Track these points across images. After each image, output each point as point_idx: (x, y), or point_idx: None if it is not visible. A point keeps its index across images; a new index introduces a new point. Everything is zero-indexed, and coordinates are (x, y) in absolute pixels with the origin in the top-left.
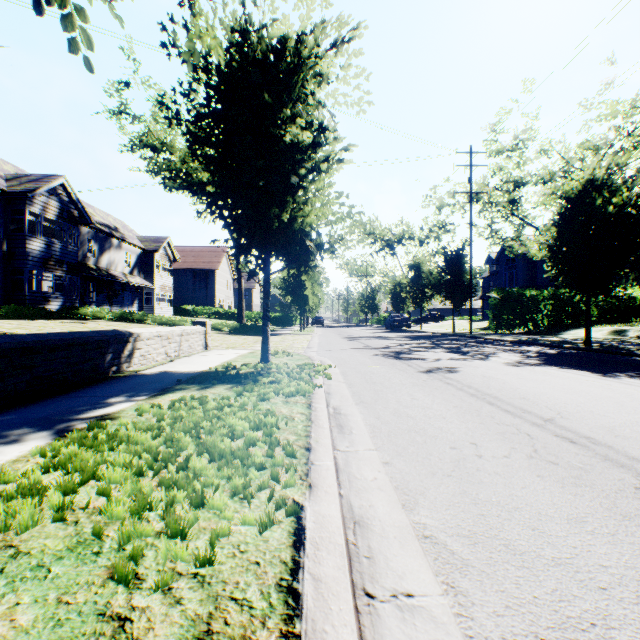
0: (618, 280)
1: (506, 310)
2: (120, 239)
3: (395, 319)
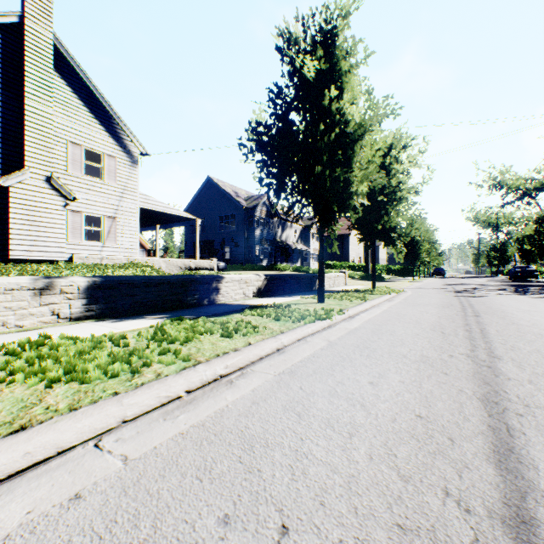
0: None
1: None
2: (291, 222)
3: (517, 270)
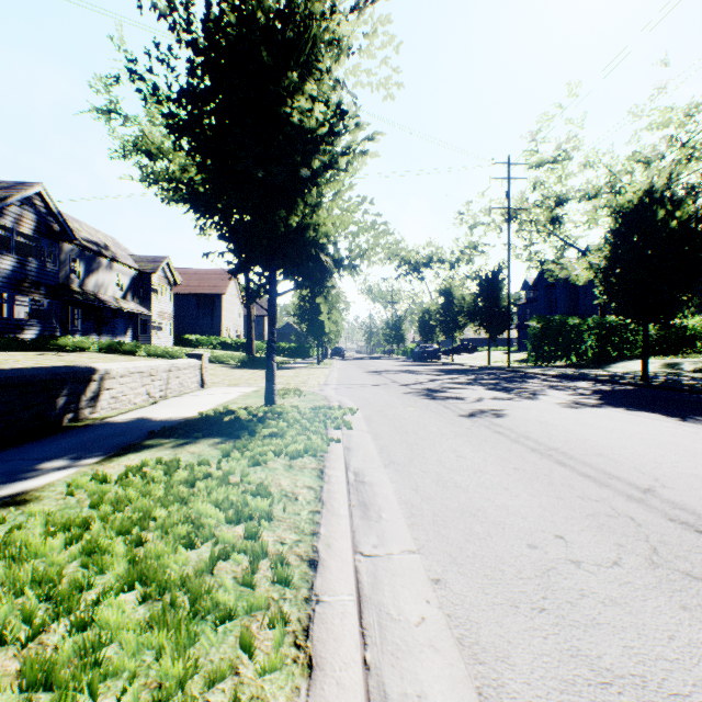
0: (678, 306)
1: (547, 340)
2: (110, 258)
3: (424, 350)
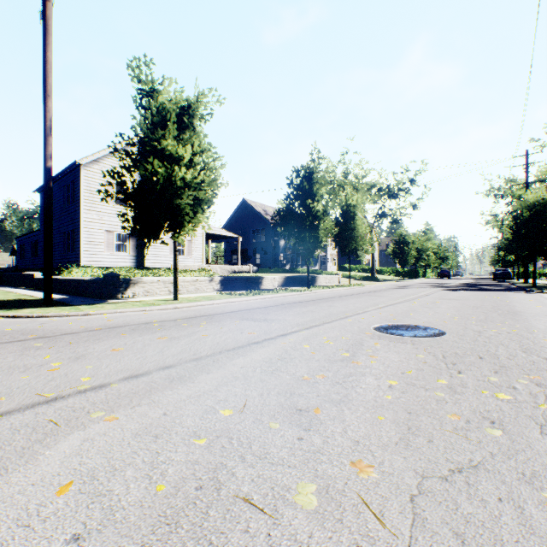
0: None
1: None
2: None
3: (494, 273)
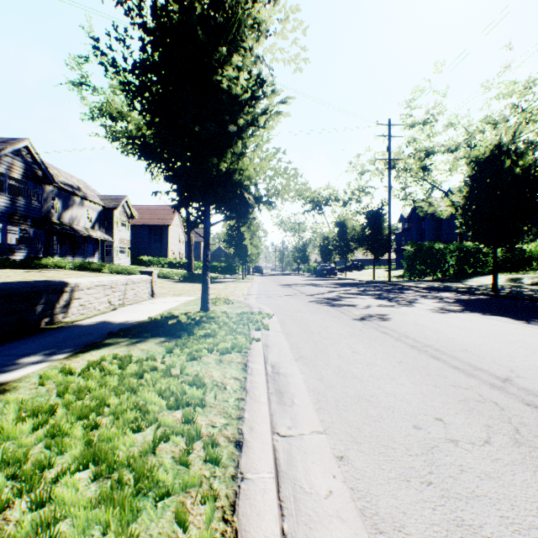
0: (520, 234)
1: (418, 261)
2: (82, 197)
3: (324, 268)
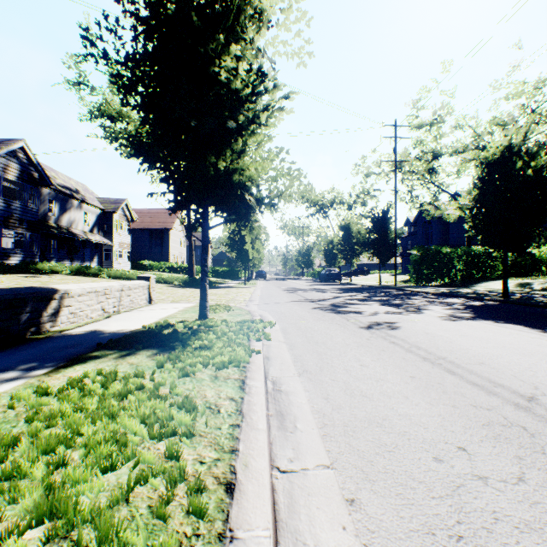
0: (532, 238)
1: (425, 265)
2: (80, 200)
3: (328, 273)
